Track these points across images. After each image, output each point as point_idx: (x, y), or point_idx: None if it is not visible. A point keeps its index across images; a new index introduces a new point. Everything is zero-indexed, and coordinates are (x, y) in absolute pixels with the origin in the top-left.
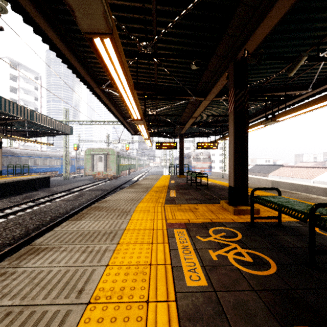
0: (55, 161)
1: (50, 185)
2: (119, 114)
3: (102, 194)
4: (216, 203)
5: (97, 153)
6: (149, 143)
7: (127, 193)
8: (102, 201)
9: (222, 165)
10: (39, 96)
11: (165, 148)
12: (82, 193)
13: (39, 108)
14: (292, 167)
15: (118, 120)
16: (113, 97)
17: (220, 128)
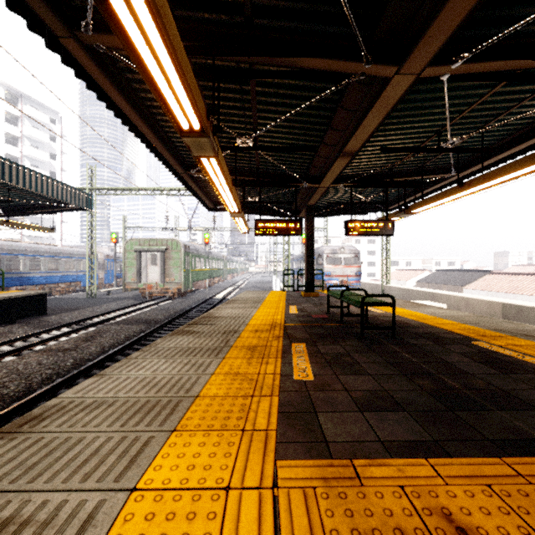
0: (75, 264)
1: (52, 310)
2: (168, 151)
3: (141, 334)
4: (509, 446)
5: (147, 247)
6: (244, 226)
7: (159, 361)
8: (26, 418)
9: (382, 270)
10: (58, 152)
11: (277, 234)
12: (101, 330)
13: (57, 172)
14: (509, 275)
15: (170, 171)
16: (145, 100)
17: (398, 189)
